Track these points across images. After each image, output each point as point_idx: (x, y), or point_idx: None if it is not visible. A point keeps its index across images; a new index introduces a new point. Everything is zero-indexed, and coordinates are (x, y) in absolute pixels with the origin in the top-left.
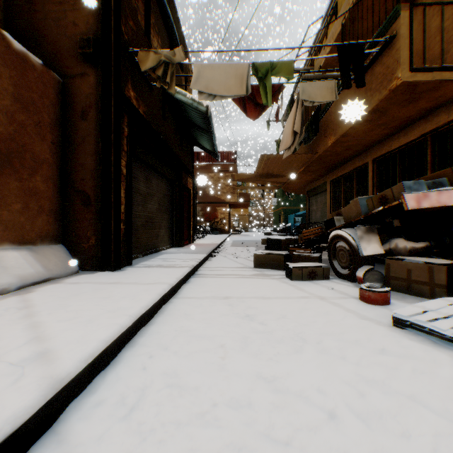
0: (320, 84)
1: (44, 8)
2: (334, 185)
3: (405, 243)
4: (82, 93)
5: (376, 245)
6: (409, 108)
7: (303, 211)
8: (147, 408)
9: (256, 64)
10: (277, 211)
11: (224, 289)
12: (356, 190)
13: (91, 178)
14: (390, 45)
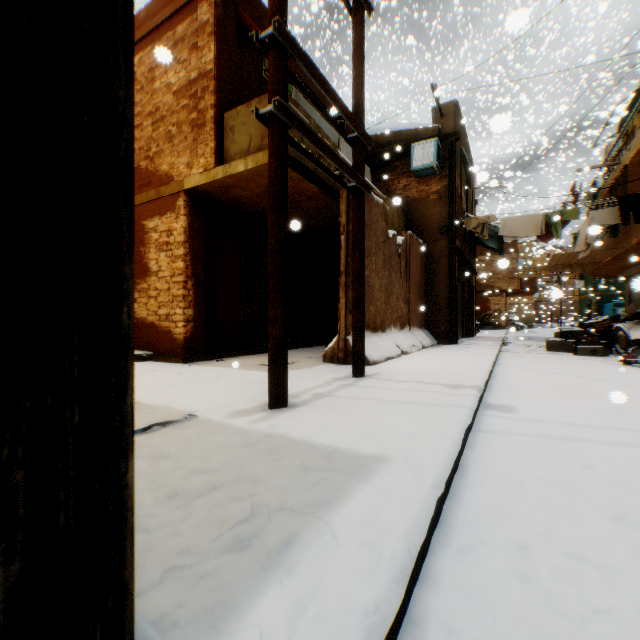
0: (608, 210)
1: (415, 208)
2: None
3: None
4: (436, 250)
5: None
6: None
7: None
8: (517, 364)
9: (548, 214)
10: (582, 298)
11: (527, 355)
12: None
13: (441, 295)
14: None
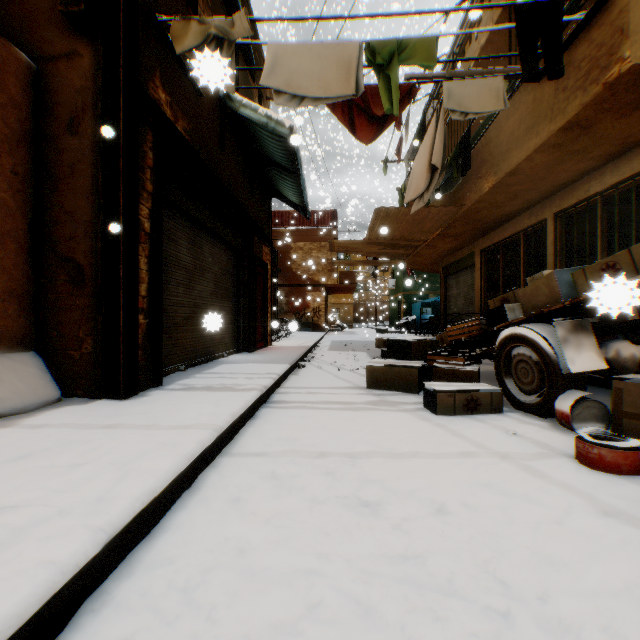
0: (477, 84)
1: None
2: (486, 256)
3: (633, 350)
4: (70, 88)
5: (591, 355)
6: (631, 120)
7: (434, 298)
8: None
9: (373, 44)
10: (395, 297)
11: (318, 433)
12: (524, 263)
13: (86, 235)
14: (606, 6)
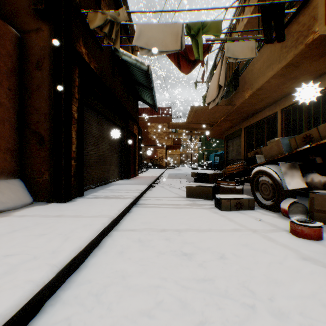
0: (242, 44)
1: None
2: (247, 130)
3: (320, 178)
4: (37, 46)
5: (298, 180)
6: (319, 62)
7: (221, 152)
8: None
9: (189, 24)
10: (201, 151)
11: (162, 219)
12: (266, 134)
13: (45, 120)
14: (306, 5)
